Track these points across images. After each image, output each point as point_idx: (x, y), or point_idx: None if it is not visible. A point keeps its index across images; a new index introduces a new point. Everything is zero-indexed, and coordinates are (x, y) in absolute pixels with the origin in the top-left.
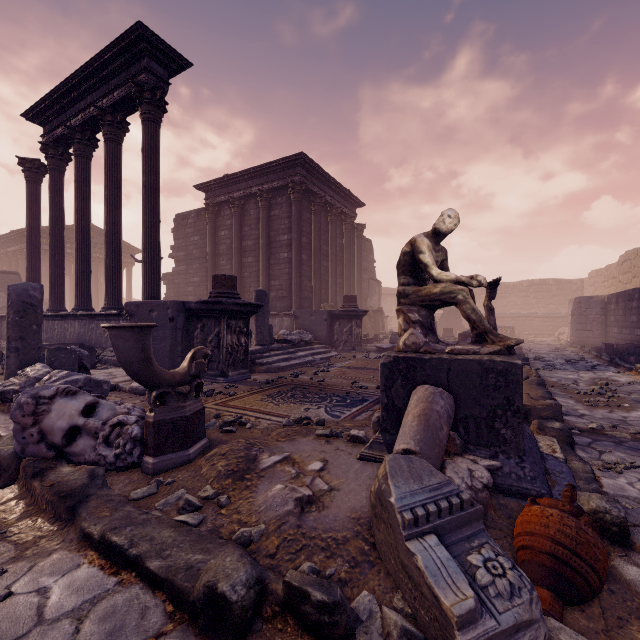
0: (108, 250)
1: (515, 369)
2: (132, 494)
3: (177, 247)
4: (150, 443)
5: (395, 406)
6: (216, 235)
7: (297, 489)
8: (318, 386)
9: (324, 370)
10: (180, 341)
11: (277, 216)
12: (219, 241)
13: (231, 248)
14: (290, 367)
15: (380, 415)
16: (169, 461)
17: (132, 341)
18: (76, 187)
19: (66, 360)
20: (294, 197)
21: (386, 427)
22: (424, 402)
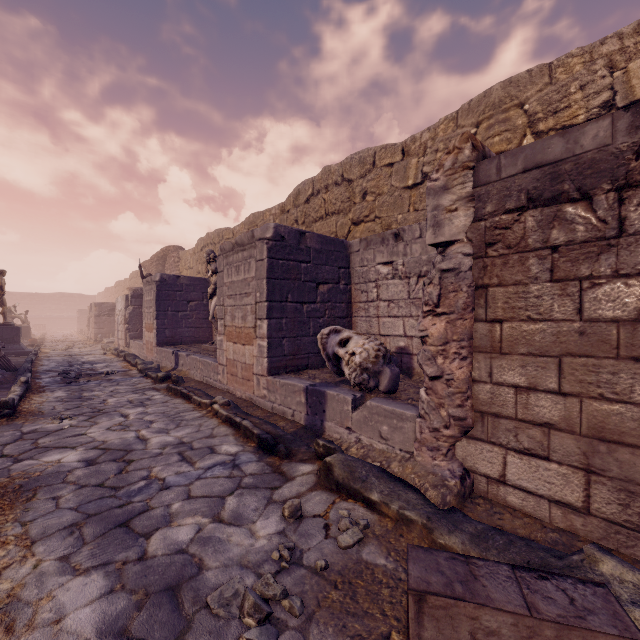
0: None
1: (29, 327)
2: None
3: None
4: None
5: None
6: None
7: None
8: None
9: None
10: None
11: None
12: None
13: None
14: None
15: None
16: None
17: None
18: None
19: None
20: None
21: None
22: None
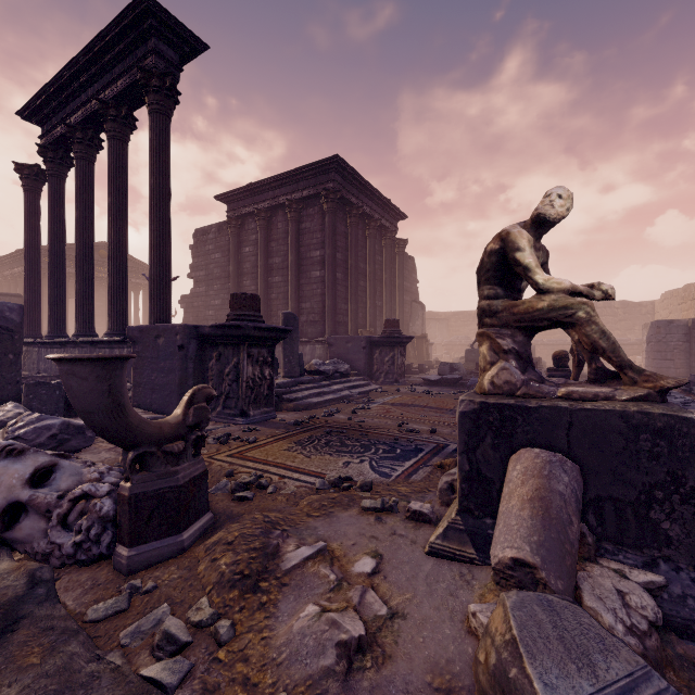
0: (112, 266)
1: (688, 427)
2: (89, 611)
3: (196, 266)
4: (124, 527)
5: (482, 476)
6: (239, 252)
7: (340, 624)
8: (358, 429)
9: (364, 407)
10: (191, 373)
11: (308, 229)
12: (243, 259)
13: (256, 266)
14: (323, 403)
15: (458, 488)
16: (152, 552)
17: (92, 380)
18: (77, 194)
19: (48, 397)
20: (327, 207)
21: (468, 506)
22: (536, 477)
